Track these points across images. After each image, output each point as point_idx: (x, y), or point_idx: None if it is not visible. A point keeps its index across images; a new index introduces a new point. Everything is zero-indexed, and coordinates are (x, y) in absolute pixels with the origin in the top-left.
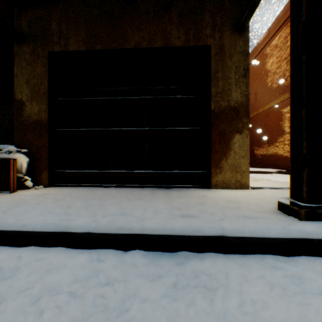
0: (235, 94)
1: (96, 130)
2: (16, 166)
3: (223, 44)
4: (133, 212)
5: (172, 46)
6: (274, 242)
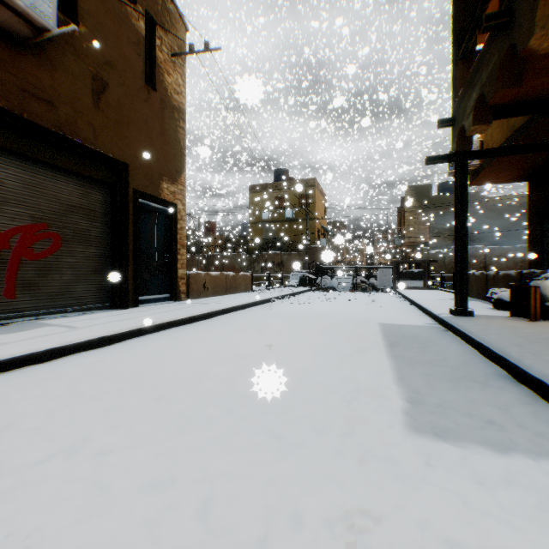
0: None
1: None
2: (536, 294)
3: None
4: (541, 351)
5: None
6: None
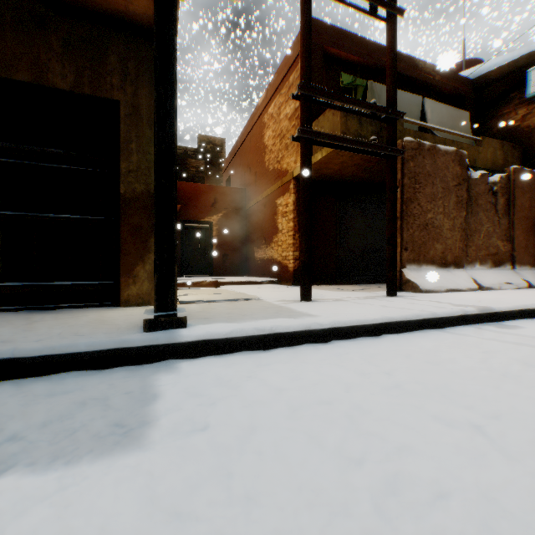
0: None
1: None
2: None
3: (139, 104)
4: None
5: (52, 86)
6: (86, 356)
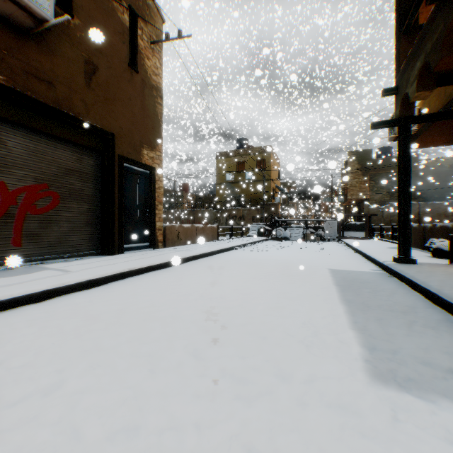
0: None
1: None
2: None
3: None
4: None
5: None
6: None
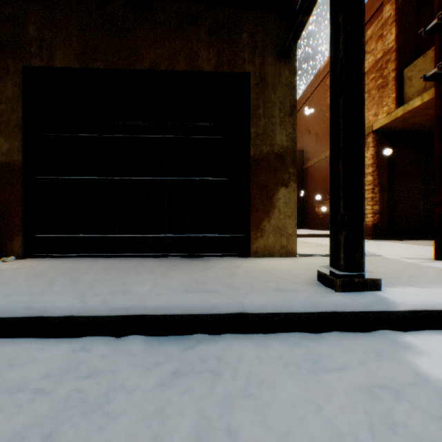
0: (280, 137)
1: (95, 178)
2: None
3: (265, 73)
4: (137, 289)
5: (200, 70)
6: (302, 317)
